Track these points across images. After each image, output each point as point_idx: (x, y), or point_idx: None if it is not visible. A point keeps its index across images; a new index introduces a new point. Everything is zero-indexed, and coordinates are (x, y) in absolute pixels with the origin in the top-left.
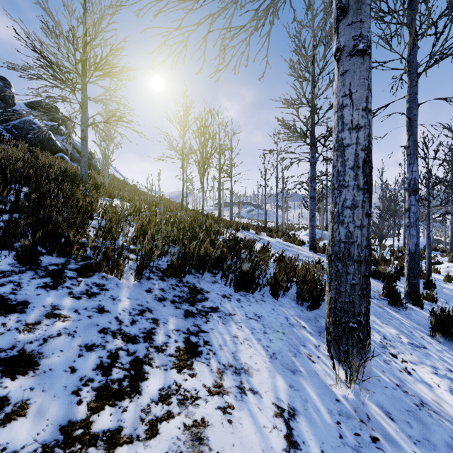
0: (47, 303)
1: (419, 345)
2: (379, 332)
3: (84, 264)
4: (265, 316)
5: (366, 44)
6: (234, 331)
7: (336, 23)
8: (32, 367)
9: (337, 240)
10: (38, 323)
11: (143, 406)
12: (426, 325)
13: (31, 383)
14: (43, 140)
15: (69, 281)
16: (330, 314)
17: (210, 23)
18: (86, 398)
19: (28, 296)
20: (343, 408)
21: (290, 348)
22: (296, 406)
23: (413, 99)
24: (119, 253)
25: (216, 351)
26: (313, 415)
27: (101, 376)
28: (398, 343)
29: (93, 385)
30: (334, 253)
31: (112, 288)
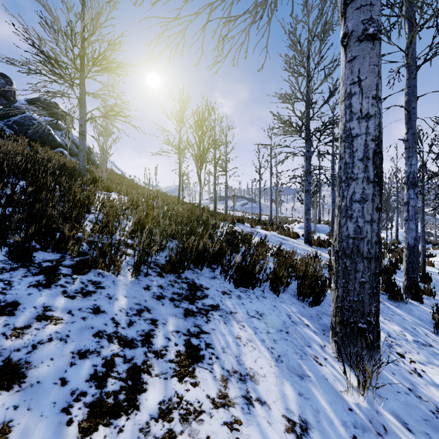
0: (39, 303)
1: (424, 342)
2: (382, 329)
3: (80, 260)
4: (266, 313)
5: (376, 29)
6: (236, 331)
7: (343, 7)
8: (17, 380)
9: (345, 235)
10: (28, 326)
11: (141, 425)
12: (428, 320)
13: (15, 399)
14: (43, 135)
15: (63, 278)
16: (336, 313)
17: (209, 12)
18: (77, 417)
19: (19, 296)
20: (357, 419)
21: (295, 349)
22: (307, 418)
23: (411, 92)
24: (116, 249)
25: (219, 355)
26: (327, 429)
27: (95, 388)
28: (403, 341)
29: (85, 400)
30: (341, 249)
31: (109, 286)
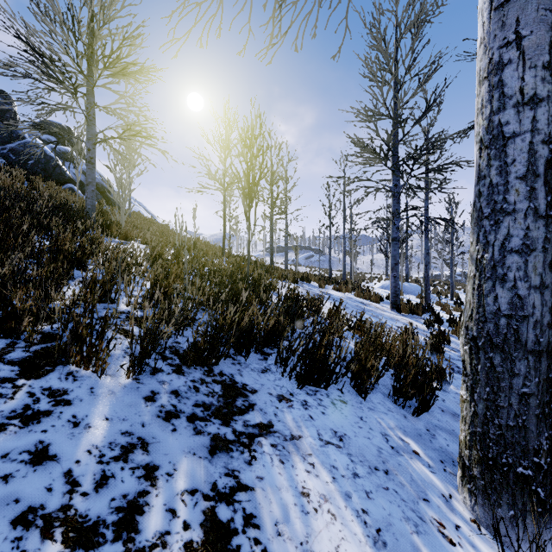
0: None
1: None
2: None
3: (41, 349)
4: (350, 434)
5: None
6: (301, 479)
7: None
8: None
9: (491, 311)
10: None
11: None
12: None
13: None
14: (48, 167)
15: None
16: (472, 443)
17: None
18: None
19: None
20: None
21: (404, 510)
22: None
23: None
24: (100, 332)
25: (269, 542)
26: None
27: None
28: None
29: None
30: (484, 335)
31: (80, 398)
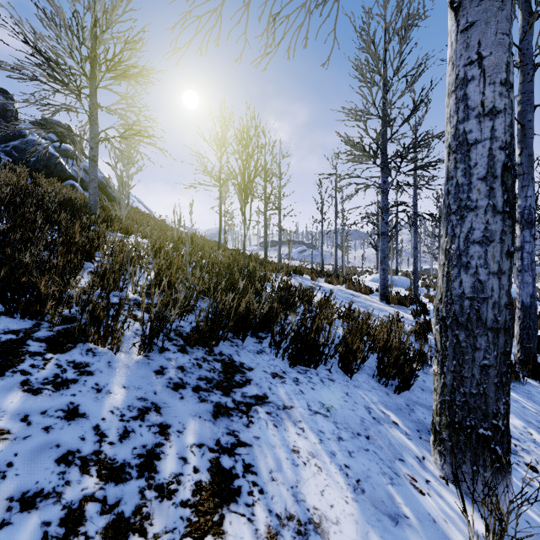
0: None
1: None
2: None
3: (63, 329)
4: (336, 406)
5: None
6: (292, 440)
7: None
8: None
9: (457, 294)
10: None
11: None
12: None
13: None
14: (49, 164)
15: (28, 360)
16: (442, 411)
17: None
18: None
19: None
20: None
21: (382, 467)
22: None
23: (527, 99)
24: (115, 314)
25: (265, 485)
26: None
27: None
28: (530, 444)
29: None
30: (451, 315)
31: (100, 370)
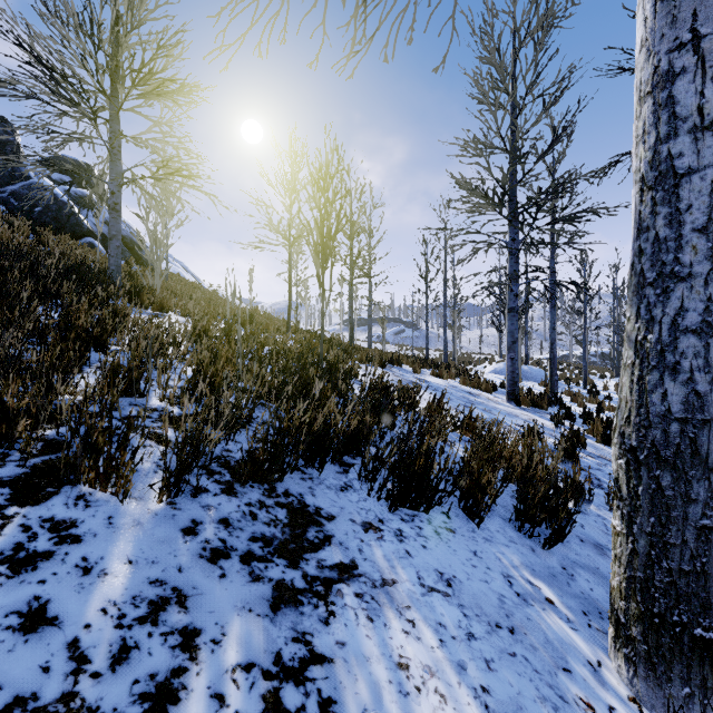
0: None
1: None
2: None
3: (42, 463)
4: (460, 576)
5: None
6: (398, 644)
7: None
8: None
9: (657, 413)
10: None
11: None
12: None
13: None
14: (60, 216)
15: None
16: (630, 593)
17: None
18: None
19: None
20: None
21: (539, 687)
22: None
23: None
24: (122, 440)
25: None
26: None
27: None
28: None
29: None
30: (648, 446)
31: (94, 532)
